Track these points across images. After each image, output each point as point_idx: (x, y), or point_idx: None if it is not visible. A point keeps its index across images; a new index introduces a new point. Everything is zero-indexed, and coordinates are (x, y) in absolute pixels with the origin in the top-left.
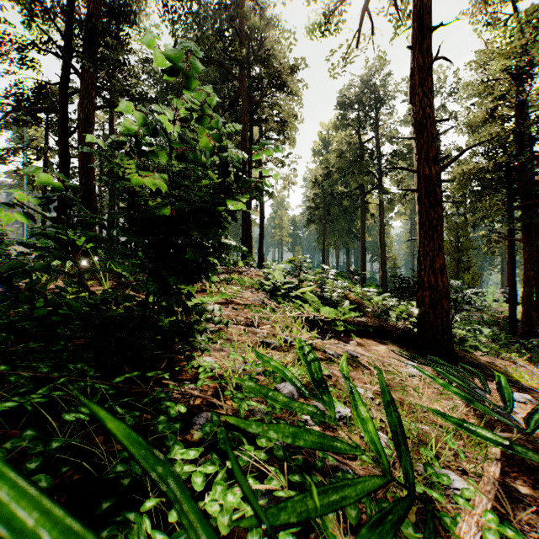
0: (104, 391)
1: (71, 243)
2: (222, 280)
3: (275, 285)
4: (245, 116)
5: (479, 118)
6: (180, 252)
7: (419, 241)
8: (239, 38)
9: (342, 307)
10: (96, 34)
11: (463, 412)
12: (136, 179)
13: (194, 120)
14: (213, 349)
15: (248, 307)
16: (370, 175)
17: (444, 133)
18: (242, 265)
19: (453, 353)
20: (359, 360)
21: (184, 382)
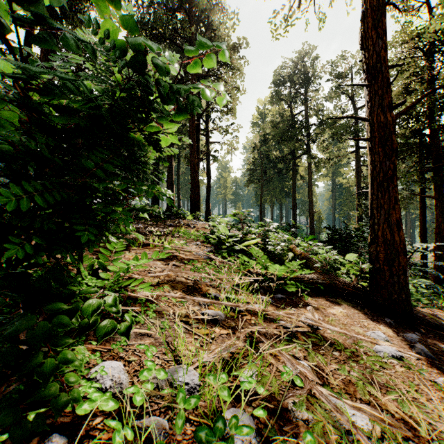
0: None
1: None
2: (169, 232)
3: (220, 239)
4: None
5: (396, 91)
6: None
7: (372, 193)
8: (188, 19)
9: (285, 260)
10: None
11: None
12: None
13: None
14: (135, 333)
15: (190, 264)
16: (301, 142)
17: (362, 107)
18: (190, 218)
19: (412, 313)
20: (321, 333)
21: (49, 438)
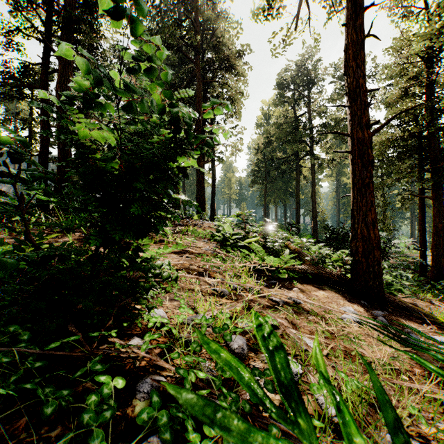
0: (28, 364)
1: (19, 197)
2: (179, 231)
3: (225, 236)
4: (199, 93)
5: (395, 95)
6: (130, 206)
7: (353, 197)
8: (194, 27)
9: (283, 255)
10: (72, 22)
11: (406, 360)
12: (83, 132)
13: (143, 71)
14: (166, 298)
15: (200, 256)
16: (304, 143)
17: None
18: (197, 219)
19: (384, 297)
20: (302, 306)
21: (133, 338)
